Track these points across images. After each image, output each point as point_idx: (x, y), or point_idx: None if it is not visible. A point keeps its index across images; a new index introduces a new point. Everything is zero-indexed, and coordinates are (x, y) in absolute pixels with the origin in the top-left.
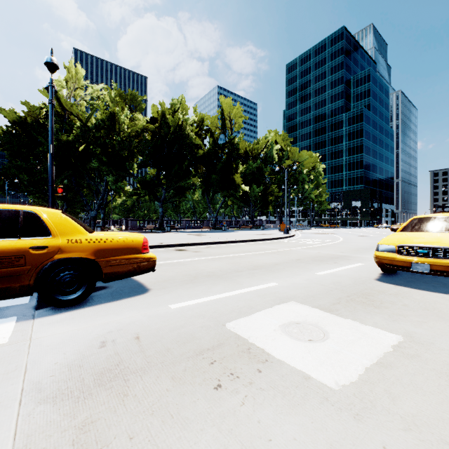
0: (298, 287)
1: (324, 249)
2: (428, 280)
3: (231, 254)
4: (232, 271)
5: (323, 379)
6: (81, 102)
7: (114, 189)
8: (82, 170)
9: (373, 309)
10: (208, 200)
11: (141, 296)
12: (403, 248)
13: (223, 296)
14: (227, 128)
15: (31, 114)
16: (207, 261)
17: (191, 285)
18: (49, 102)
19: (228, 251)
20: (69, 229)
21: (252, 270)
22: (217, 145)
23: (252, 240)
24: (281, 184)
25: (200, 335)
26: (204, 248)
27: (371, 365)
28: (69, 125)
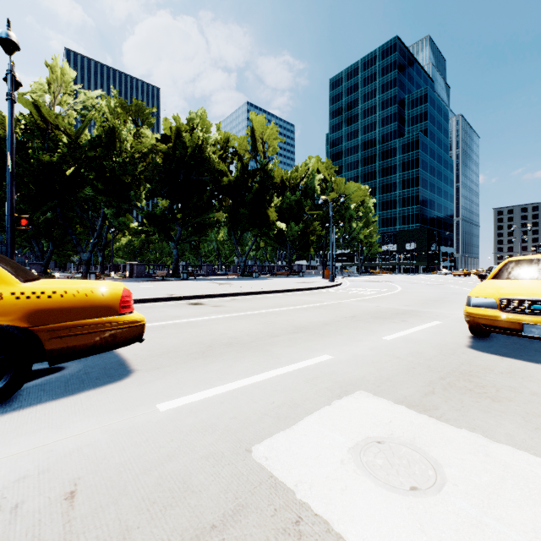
0: (363, 362)
1: (383, 301)
2: (539, 346)
3: (263, 309)
4: (265, 335)
5: None
6: (70, 113)
7: (116, 225)
8: (70, 200)
9: (491, 403)
10: (235, 241)
11: (115, 385)
12: (507, 302)
13: (250, 382)
14: (259, 151)
15: (5, 127)
16: (230, 320)
17: (202, 361)
18: (7, 97)
19: (259, 305)
20: None
21: (292, 334)
22: (247, 172)
23: (291, 290)
24: (324, 222)
25: (200, 482)
26: (228, 301)
27: None
28: (54, 141)
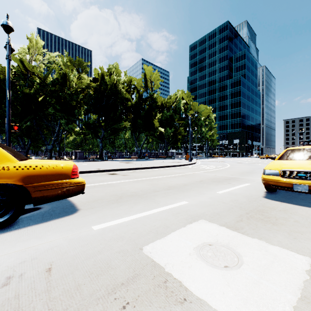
0: (205, 205)
1: (218, 172)
2: (303, 197)
3: (150, 177)
4: (151, 191)
5: None
6: (41, 65)
7: (67, 129)
8: (41, 115)
9: (272, 226)
10: (135, 138)
11: (69, 217)
12: (285, 172)
13: (142, 215)
14: (149, 87)
15: (3, 73)
16: (132, 183)
17: (116, 204)
18: (6, 57)
19: (148, 174)
20: None
21: (166, 190)
22: (142, 99)
23: (166, 166)
24: (186, 127)
25: (116, 264)
26: (131, 172)
27: (297, 301)
28: (31, 81)
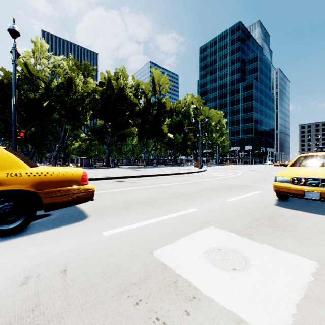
0: (214, 212)
1: (229, 180)
2: (315, 204)
3: (159, 184)
4: (160, 198)
5: (256, 324)
6: (46, 69)
7: (72, 135)
8: (46, 121)
9: (281, 232)
10: (142, 144)
11: (79, 223)
12: (296, 179)
13: (152, 222)
14: (157, 91)
15: (7, 78)
16: (140, 190)
17: (125, 211)
18: (12, 62)
19: (157, 182)
20: (9, 164)
21: (176, 197)
22: (150, 104)
23: (176, 174)
24: (196, 133)
25: (127, 266)
26: (139, 180)
27: (300, 299)
28: (36, 86)
